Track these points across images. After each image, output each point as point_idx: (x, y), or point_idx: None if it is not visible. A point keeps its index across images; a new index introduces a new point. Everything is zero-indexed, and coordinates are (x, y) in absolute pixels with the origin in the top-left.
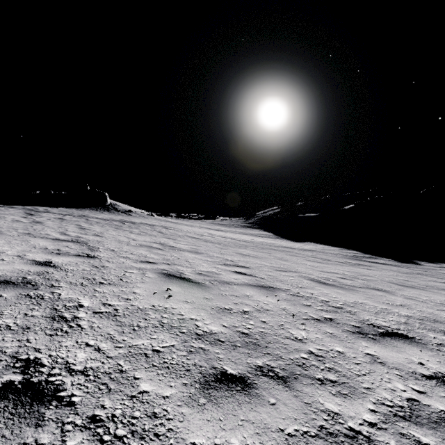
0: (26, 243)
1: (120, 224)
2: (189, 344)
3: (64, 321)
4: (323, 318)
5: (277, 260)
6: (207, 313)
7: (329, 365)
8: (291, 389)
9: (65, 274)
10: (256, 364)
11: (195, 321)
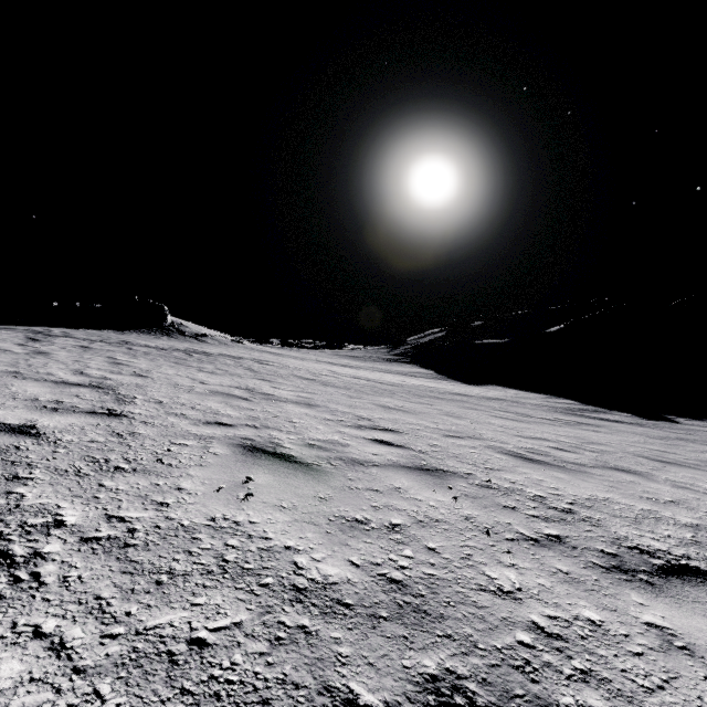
0: (1, 390)
1: (184, 357)
2: (275, 618)
3: (5, 566)
4: (544, 535)
5: (444, 417)
6: (320, 532)
7: (580, 662)
8: None
9: (51, 450)
10: (424, 671)
11: (294, 554)
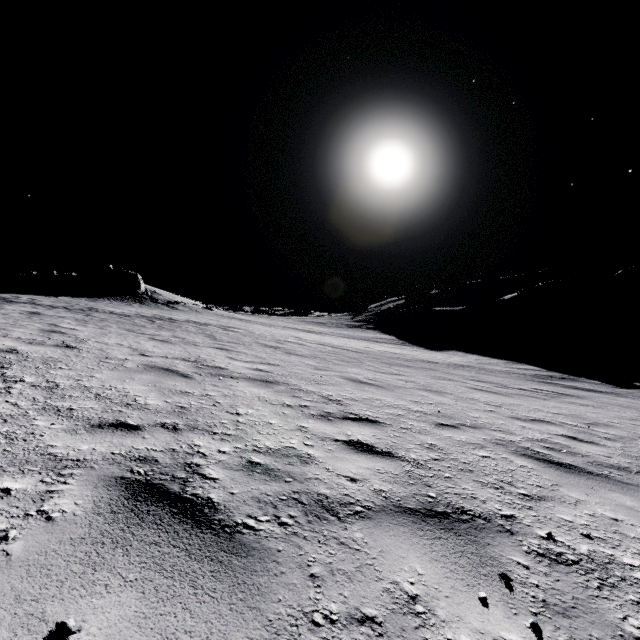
0: None
1: (144, 323)
2: None
3: None
4: None
5: (423, 392)
6: None
7: None
8: None
9: None
10: None
11: None
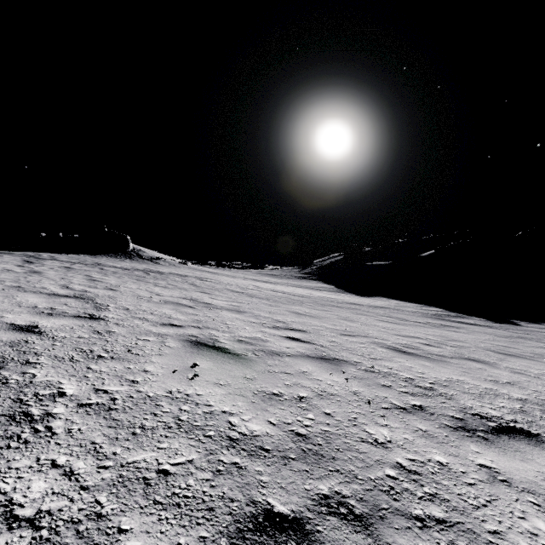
0: (9, 300)
1: (143, 275)
2: (216, 457)
3: (27, 422)
4: (410, 405)
5: (341, 320)
6: (247, 401)
7: (429, 489)
8: (377, 541)
9: (50, 344)
10: (320, 492)
11: (229, 416)
